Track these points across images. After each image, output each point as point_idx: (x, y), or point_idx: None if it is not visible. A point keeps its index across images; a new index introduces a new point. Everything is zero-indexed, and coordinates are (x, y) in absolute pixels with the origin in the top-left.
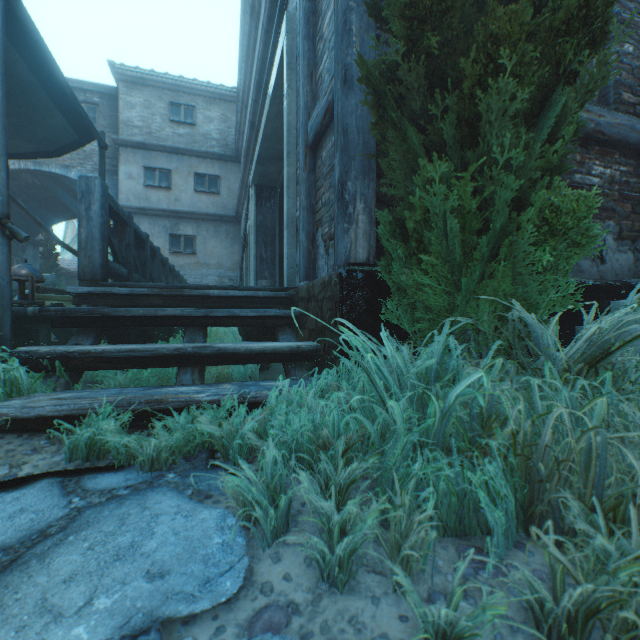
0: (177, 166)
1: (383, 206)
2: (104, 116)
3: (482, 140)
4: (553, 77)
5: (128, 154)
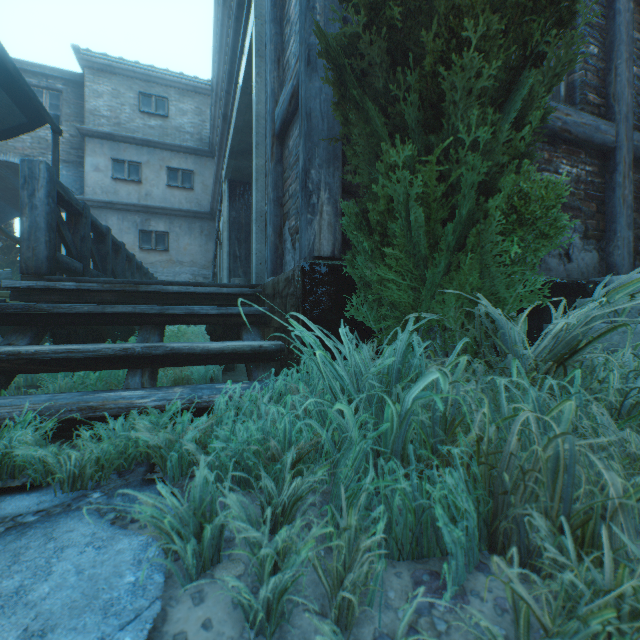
0: (148, 159)
1: (350, 197)
2: (68, 104)
3: (446, 121)
4: (520, 58)
5: (95, 145)
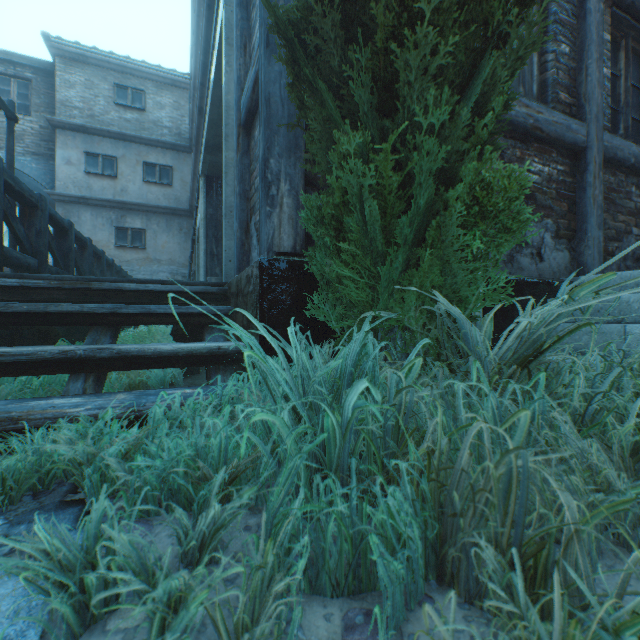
0: (124, 153)
1: (314, 190)
2: (38, 94)
3: (402, 103)
4: (481, 38)
5: (66, 137)
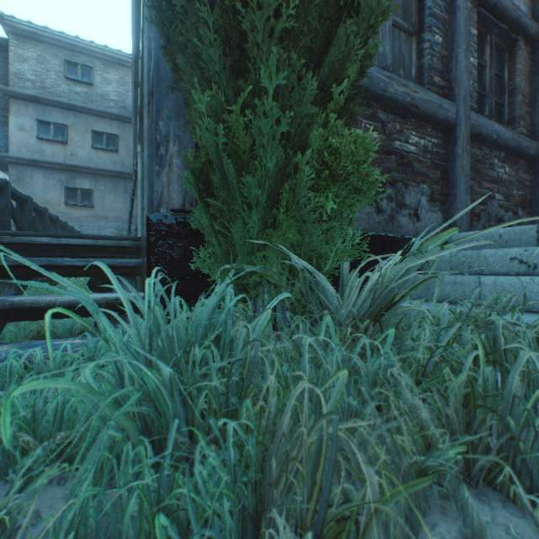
0: (74, 122)
1: None
2: None
3: (254, 62)
4: (335, 6)
5: (19, 106)
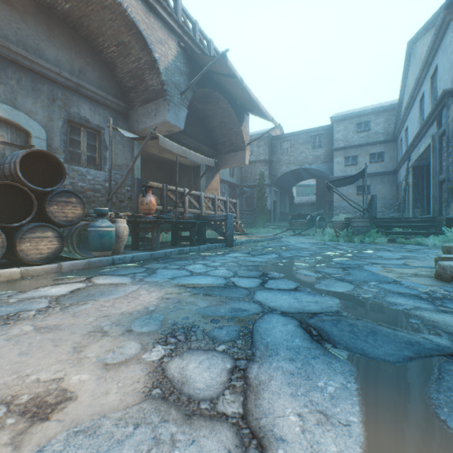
0: (359, 152)
1: None
2: (324, 138)
3: None
4: None
5: (336, 153)
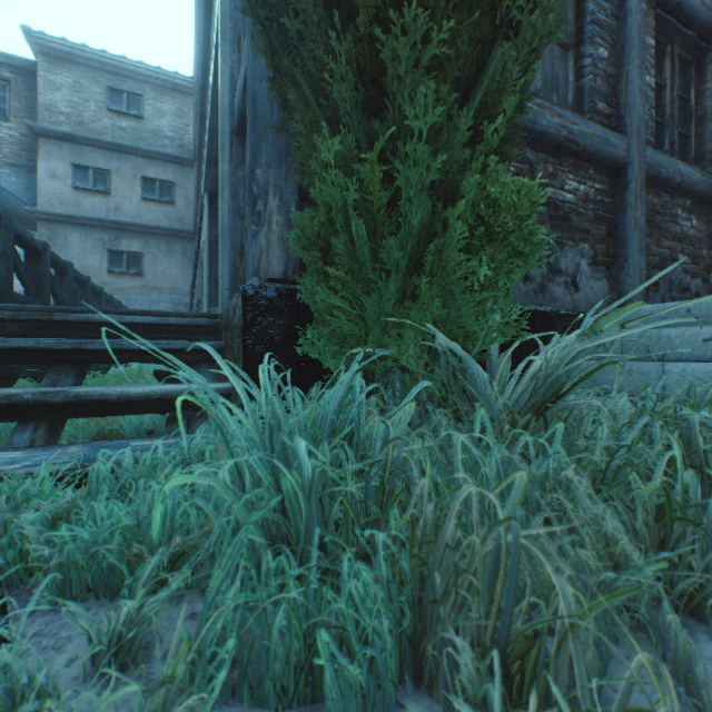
0: (118, 166)
1: (312, 207)
2: (18, 96)
3: (392, 99)
4: (489, 26)
5: (51, 147)
